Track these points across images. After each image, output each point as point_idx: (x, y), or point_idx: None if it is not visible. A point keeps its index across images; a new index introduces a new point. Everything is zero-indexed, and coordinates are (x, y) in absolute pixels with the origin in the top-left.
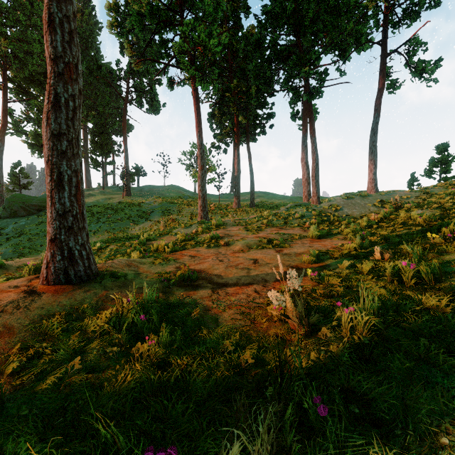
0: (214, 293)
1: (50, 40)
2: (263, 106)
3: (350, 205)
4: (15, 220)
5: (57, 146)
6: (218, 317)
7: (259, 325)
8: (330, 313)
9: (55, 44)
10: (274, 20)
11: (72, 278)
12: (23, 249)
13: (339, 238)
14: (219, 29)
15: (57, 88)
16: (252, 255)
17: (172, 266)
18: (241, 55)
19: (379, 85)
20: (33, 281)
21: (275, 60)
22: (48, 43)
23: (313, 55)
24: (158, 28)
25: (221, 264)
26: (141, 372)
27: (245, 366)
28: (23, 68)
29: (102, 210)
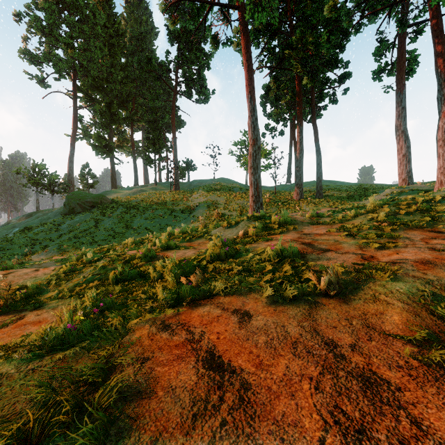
0: None
1: None
2: (334, 65)
3: None
4: (72, 217)
5: None
6: None
7: None
8: None
9: None
10: None
11: None
12: (66, 246)
13: None
14: None
15: None
16: None
17: None
18: None
19: None
20: None
21: None
22: None
23: None
24: None
25: None
26: None
27: None
28: (87, 75)
29: (147, 206)
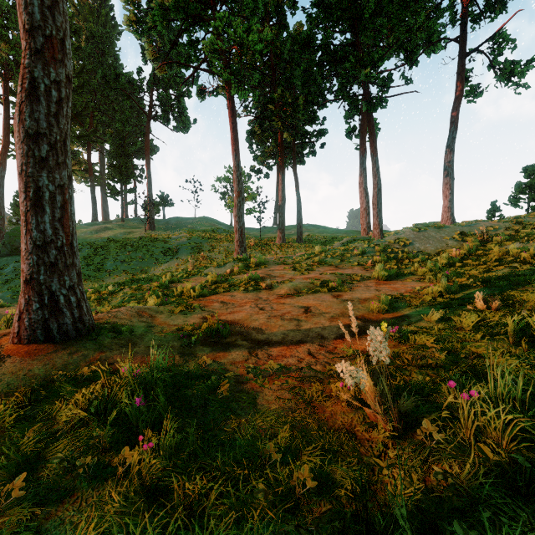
0: (251, 356)
1: (23, 3)
2: (313, 121)
3: (422, 239)
4: (16, 259)
5: (34, 151)
6: (257, 395)
7: (319, 410)
8: (432, 396)
9: (31, 9)
10: (326, 15)
11: (55, 334)
12: None
13: (413, 279)
14: (259, 27)
15: (34, 71)
16: (301, 302)
17: (197, 316)
18: (286, 57)
19: (456, 92)
20: (4, 338)
21: (328, 63)
22: (21, 7)
23: (376, 54)
24: (185, 24)
25: (262, 314)
26: (123, 506)
27: (300, 492)
28: None
29: (119, 247)
